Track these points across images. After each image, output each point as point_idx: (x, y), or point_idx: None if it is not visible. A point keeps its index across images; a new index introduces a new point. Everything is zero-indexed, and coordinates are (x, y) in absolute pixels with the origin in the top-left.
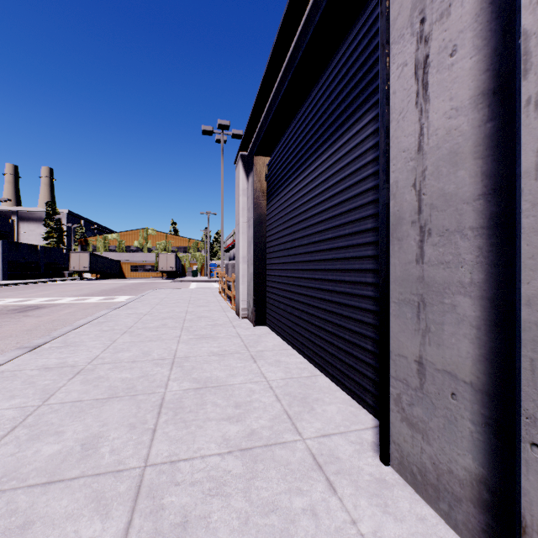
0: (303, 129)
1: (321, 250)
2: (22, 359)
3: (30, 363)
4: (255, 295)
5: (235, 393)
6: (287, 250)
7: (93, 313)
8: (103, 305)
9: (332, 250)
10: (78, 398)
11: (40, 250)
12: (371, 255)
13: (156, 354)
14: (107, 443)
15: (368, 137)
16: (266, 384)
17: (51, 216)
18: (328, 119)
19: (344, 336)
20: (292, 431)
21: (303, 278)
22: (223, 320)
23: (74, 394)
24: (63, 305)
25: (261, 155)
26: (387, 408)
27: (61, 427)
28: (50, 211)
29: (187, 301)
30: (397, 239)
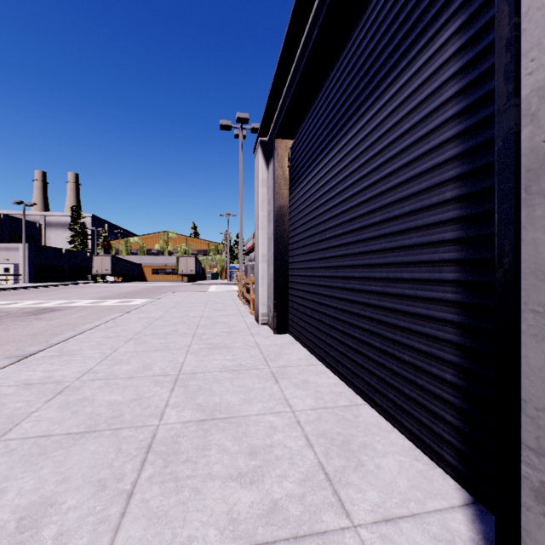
0: (337, 89)
1: (363, 239)
2: (5, 371)
3: (12, 377)
4: (277, 298)
5: (250, 431)
6: (315, 245)
7: (106, 316)
8: (118, 308)
9: (381, 238)
10: (46, 430)
11: (65, 253)
12: (451, 238)
13: (159, 368)
14: (56, 518)
15: (446, 62)
16: (292, 417)
17: (76, 220)
18: (374, 64)
19: (401, 356)
20: (335, 508)
21: (337, 277)
22: (240, 327)
23: (43, 425)
24: (78, 308)
25: (283, 137)
26: (517, 503)
27: (5, 482)
28: (75, 215)
29: (203, 304)
30: (541, 194)
